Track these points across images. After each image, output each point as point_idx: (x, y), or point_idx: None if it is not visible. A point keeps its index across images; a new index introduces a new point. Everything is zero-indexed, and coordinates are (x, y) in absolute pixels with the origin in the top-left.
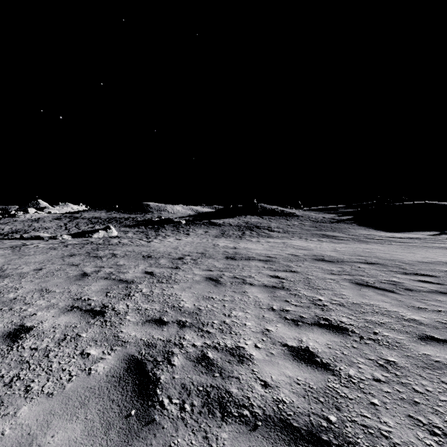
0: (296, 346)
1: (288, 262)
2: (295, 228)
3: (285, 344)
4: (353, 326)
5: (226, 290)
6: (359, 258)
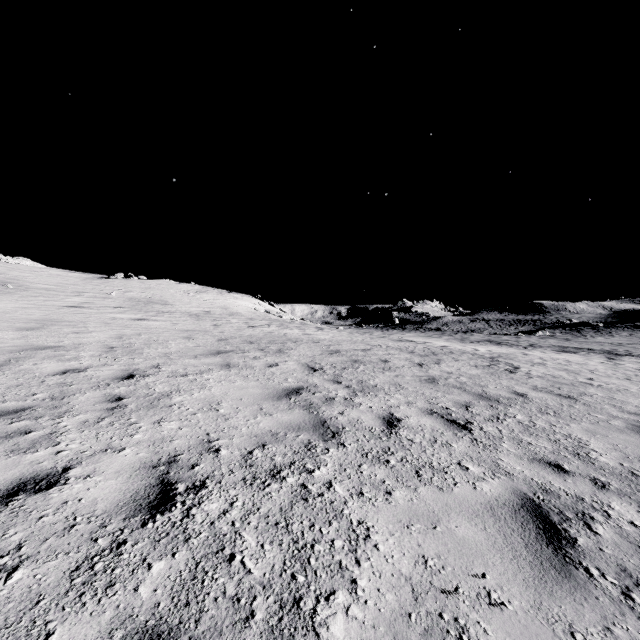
0: None
1: None
2: None
3: None
4: None
5: None
6: None
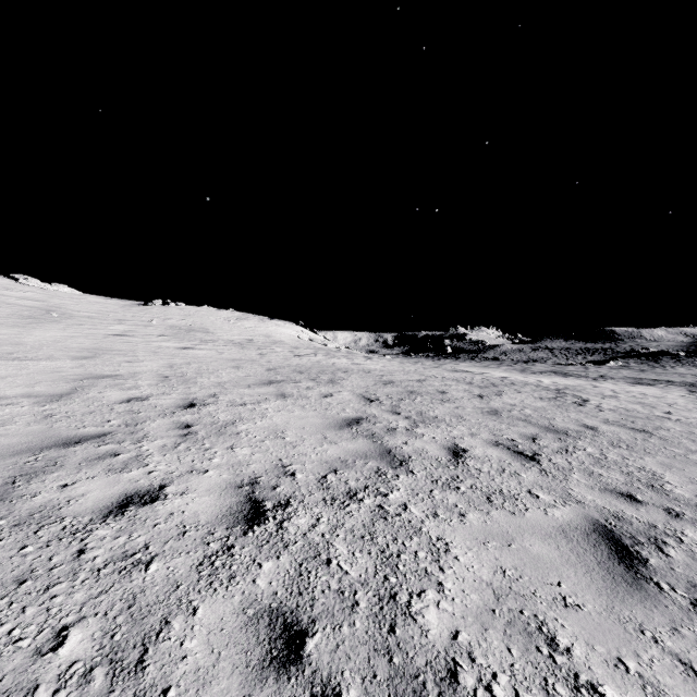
0: None
1: None
2: None
3: None
4: None
5: None
6: None
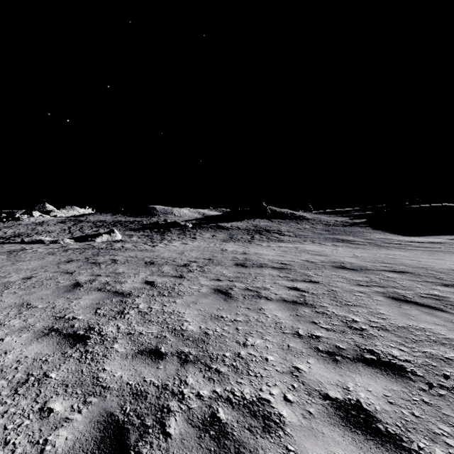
0: (342, 398)
1: (306, 270)
2: (307, 232)
3: (326, 395)
4: (410, 363)
5: (238, 306)
6: (384, 266)
